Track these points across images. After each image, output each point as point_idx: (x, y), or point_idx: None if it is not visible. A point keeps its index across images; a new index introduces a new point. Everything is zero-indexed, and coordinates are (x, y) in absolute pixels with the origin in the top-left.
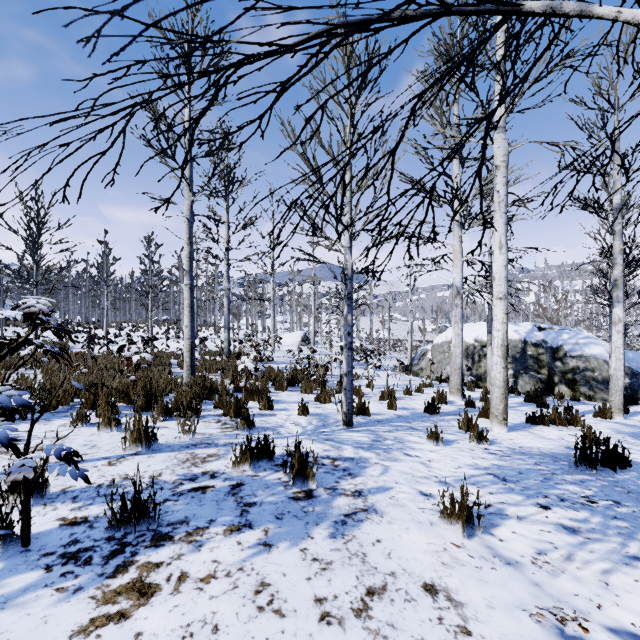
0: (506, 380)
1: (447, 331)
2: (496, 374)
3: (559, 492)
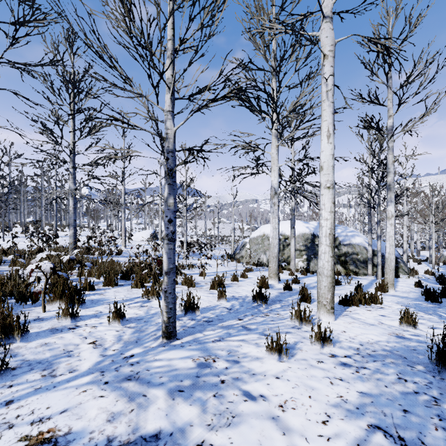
0: (333, 269)
1: (260, 228)
2: (324, 263)
3: None
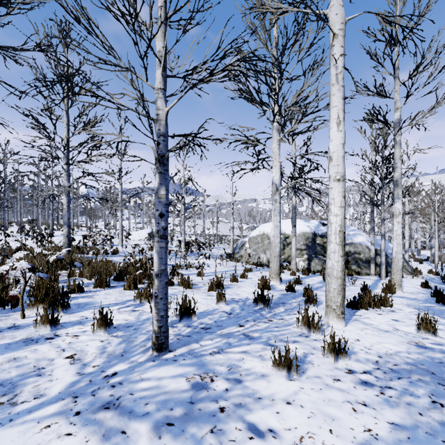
0: (344, 269)
1: (259, 227)
2: (334, 263)
3: None
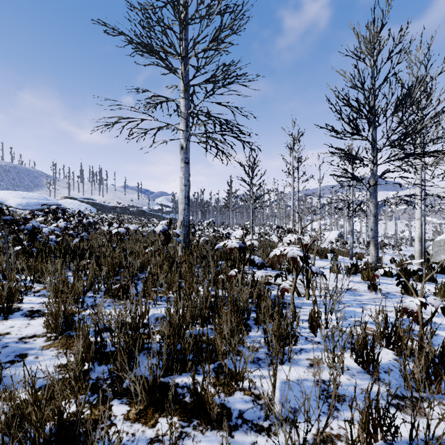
0: (420, 250)
1: None
2: (416, 247)
3: None
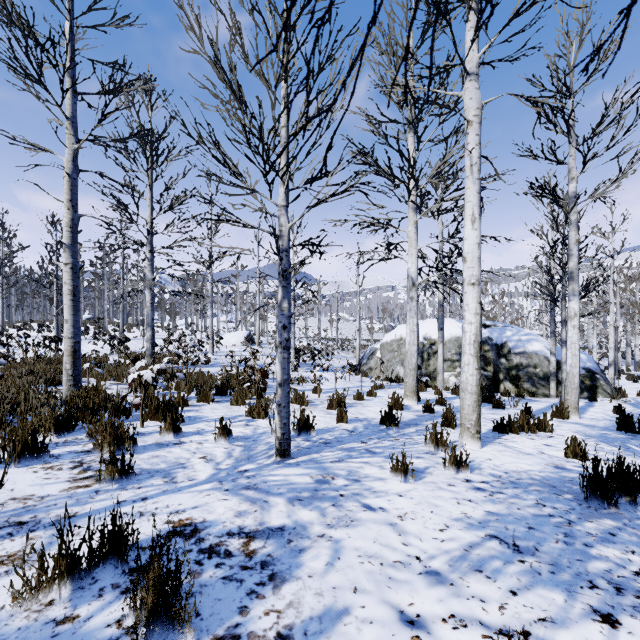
0: (479, 384)
1: (396, 329)
2: (468, 377)
3: (602, 567)
